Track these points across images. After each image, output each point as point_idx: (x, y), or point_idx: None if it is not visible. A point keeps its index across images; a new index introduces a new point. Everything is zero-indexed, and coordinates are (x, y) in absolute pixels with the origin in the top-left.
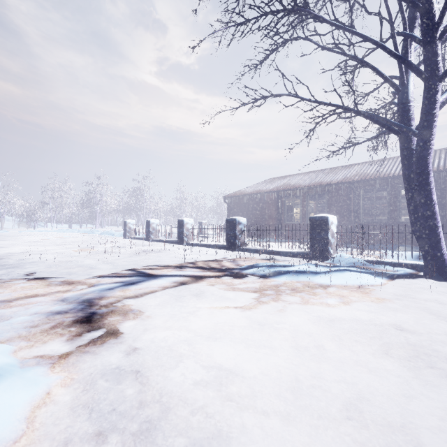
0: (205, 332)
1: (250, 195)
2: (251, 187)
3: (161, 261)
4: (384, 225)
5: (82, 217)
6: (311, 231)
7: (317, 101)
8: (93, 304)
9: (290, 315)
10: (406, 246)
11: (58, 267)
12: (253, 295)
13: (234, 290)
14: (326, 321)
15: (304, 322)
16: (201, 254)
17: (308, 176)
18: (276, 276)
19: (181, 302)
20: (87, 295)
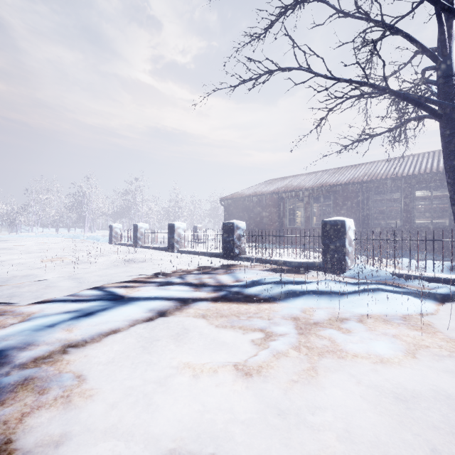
0: (179, 442)
1: (249, 197)
2: (249, 189)
3: (142, 275)
4: (396, 229)
5: (70, 221)
6: (324, 238)
7: (334, 77)
8: (4, 362)
9: (326, 383)
10: (424, 253)
11: (5, 285)
12: (260, 334)
13: (232, 325)
14: (390, 397)
15: (355, 401)
16: (193, 264)
17: (311, 176)
18: (289, 299)
19: (151, 352)
20: (8, 339)
